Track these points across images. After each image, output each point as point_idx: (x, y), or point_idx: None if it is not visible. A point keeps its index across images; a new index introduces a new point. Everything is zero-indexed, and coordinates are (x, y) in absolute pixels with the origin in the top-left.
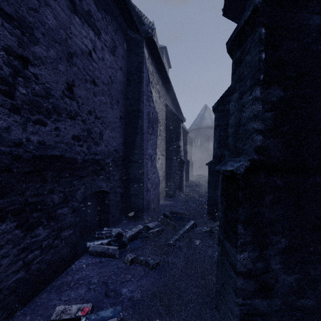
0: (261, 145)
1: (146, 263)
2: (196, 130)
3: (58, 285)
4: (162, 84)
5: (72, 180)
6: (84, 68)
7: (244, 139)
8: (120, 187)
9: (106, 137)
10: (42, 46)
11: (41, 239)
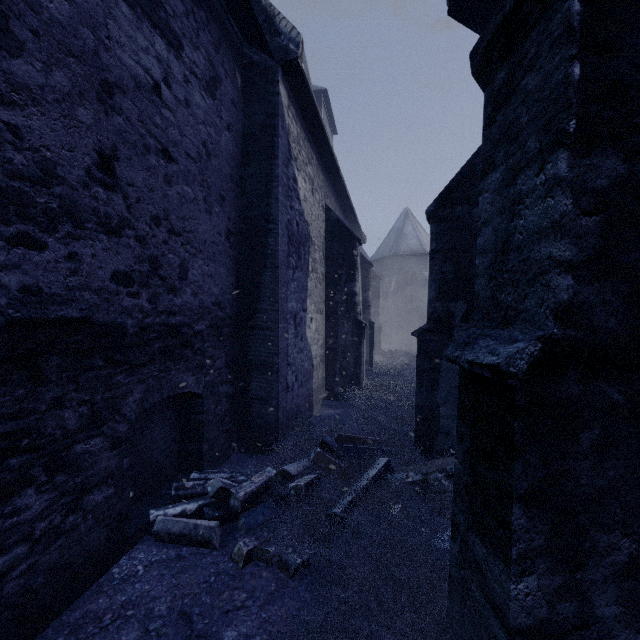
0: (570, 300)
1: (282, 562)
2: (387, 260)
3: (75, 623)
4: (318, 164)
5: (114, 374)
6: (142, 120)
7: (522, 283)
8: (227, 382)
9: (196, 274)
10: (34, 62)
11: (32, 518)
